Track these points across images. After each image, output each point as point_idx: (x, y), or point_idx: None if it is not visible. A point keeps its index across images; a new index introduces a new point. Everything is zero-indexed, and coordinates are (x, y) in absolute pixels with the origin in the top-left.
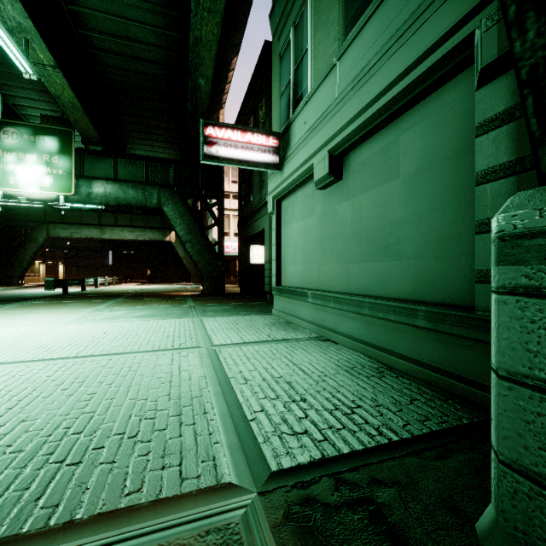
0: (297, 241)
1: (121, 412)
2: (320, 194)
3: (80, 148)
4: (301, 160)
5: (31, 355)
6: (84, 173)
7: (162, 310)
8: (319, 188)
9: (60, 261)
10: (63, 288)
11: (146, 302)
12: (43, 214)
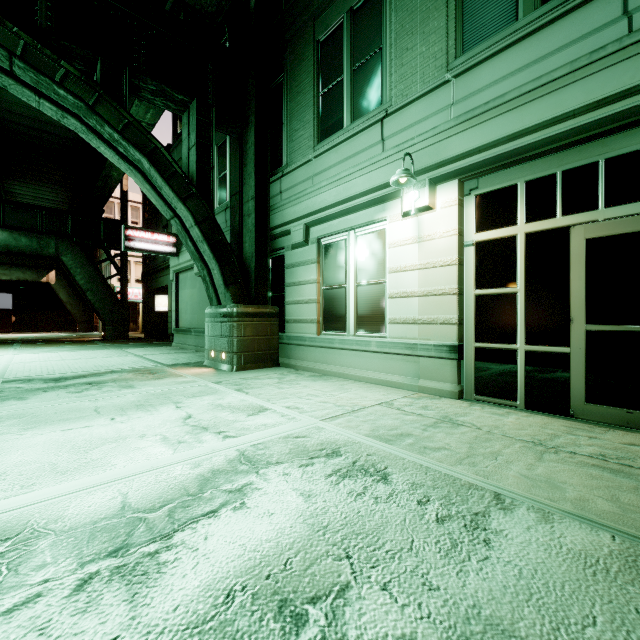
0: (188, 301)
1: (114, 363)
2: (199, 278)
3: None
4: (189, 258)
5: (35, 360)
6: None
7: (82, 347)
8: (197, 276)
9: None
10: None
11: (55, 344)
12: None
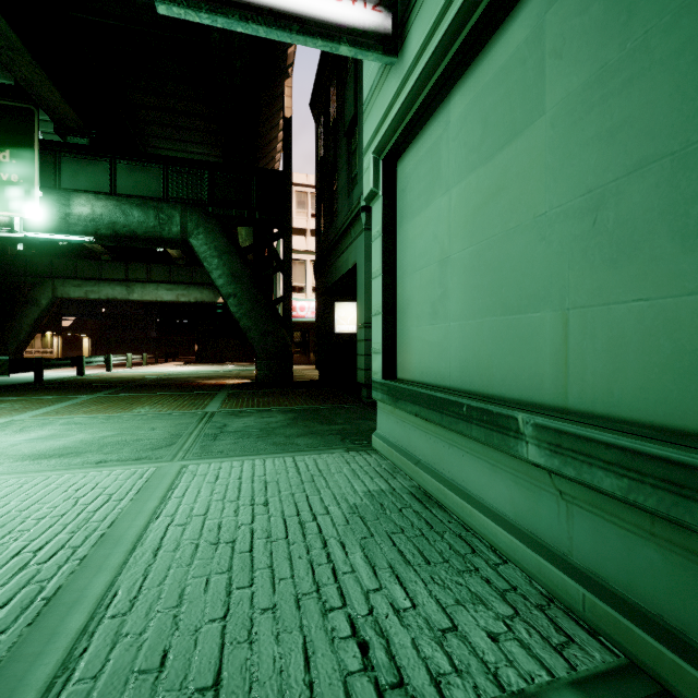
0: (449, 249)
1: None
2: (577, 12)
3: (53, 142)
4: None
5: None
6: (62, 184)
7: (134, 426)
8: None
9: (85, 333)
10: (35, 373)
11: (135, 402)
12: (49, 266)
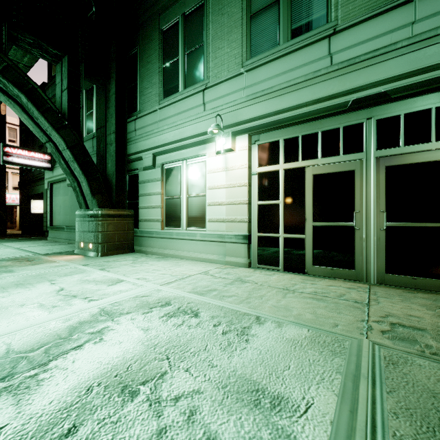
0: (61, 205)
1: None
2: (70, 188)
3: None
4: (62, 172)
5: None
6: None
7: None
8: (69, 186)
9: None
10: None
11: None
12: None
